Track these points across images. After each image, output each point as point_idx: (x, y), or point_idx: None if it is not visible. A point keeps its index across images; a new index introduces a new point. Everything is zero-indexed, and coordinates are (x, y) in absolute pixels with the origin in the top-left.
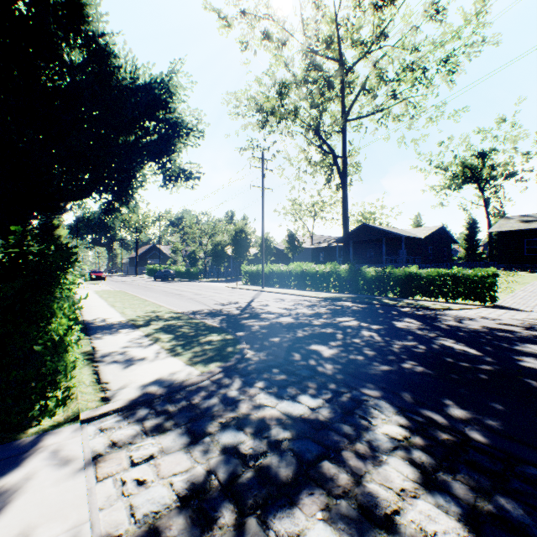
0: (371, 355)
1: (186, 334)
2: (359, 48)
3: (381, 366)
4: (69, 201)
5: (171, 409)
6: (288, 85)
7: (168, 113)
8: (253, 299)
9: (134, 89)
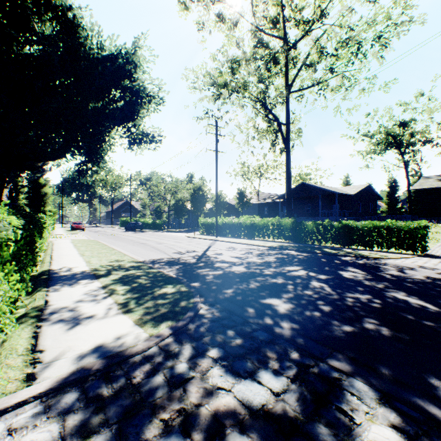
0: (327, 311)
1: (142, 285)
2: (301, 27)
3: (341, 325)
4: (43, 161)
5: (106, 393)
6: (239, 61)
7: (132, 82)
8: (208, 248)
9: (101, 59)
